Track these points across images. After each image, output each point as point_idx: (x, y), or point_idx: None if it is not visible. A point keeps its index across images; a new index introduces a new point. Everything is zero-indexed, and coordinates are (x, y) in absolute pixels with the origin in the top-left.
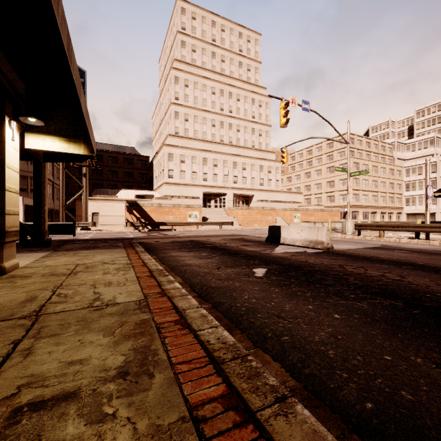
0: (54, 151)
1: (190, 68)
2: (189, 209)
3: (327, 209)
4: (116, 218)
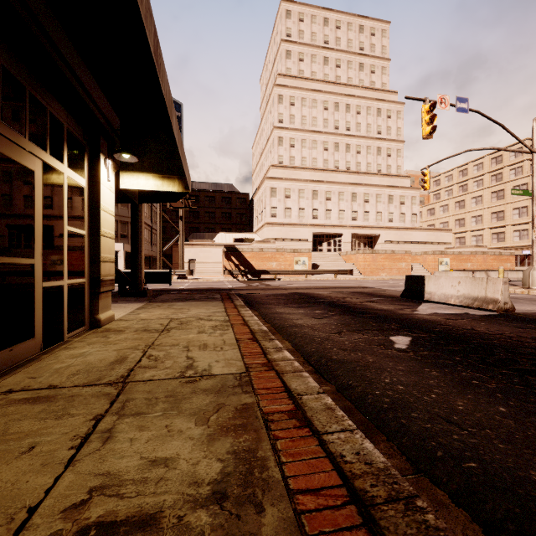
0: (149, 191)
1: (297, 82)
2: (296, 254)
3: (493, 251)
4: (213, 266)
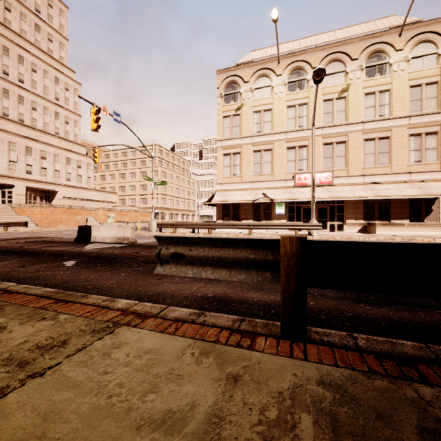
0: None
1: None
2: None
3: (140, 210)
4: None
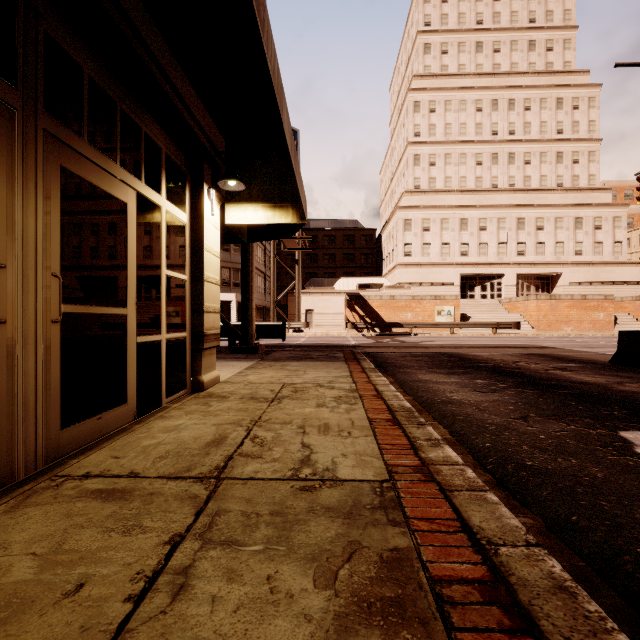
0: (259, 227)
1: (438, 82)
2: (438, 303)
3: None
4: (333, 317)
